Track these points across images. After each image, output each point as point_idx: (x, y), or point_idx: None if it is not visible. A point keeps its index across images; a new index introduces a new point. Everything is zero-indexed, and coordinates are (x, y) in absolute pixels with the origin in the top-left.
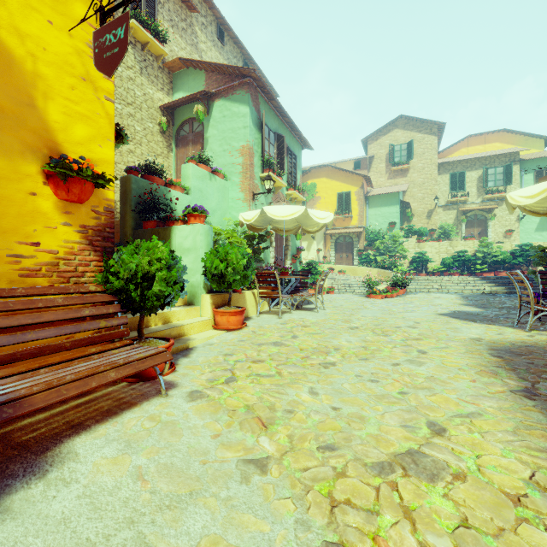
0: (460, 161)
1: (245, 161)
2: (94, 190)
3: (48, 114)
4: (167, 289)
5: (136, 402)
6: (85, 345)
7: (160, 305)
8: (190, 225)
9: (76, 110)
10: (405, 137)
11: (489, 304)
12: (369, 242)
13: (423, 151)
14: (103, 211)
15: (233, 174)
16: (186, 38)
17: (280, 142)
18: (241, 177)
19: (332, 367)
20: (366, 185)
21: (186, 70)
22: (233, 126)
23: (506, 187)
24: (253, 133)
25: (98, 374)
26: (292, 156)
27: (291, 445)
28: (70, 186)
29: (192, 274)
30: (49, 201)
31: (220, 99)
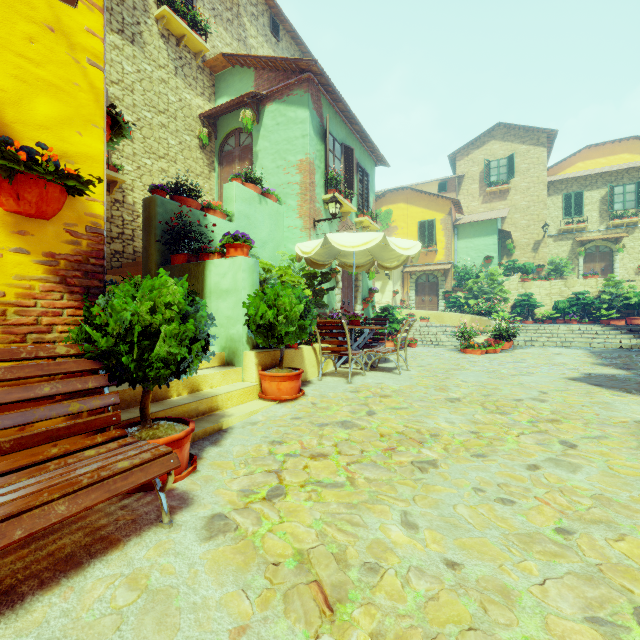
0: (576, 179)
1: (304, 180)
2: (69, 199)
3: None
4: (181, 350)
5: (119, 539)
6: (39, 444)
7: (172, 373)
8: (229, 258)
9: (37, 75)
10: (504, 150)
11: (634, 364)
12: (459, 281)
13: (528, 167)
14: (85, 232)
15: (289, 196)
16: (232, 32)
17: (348, 156)
18: (299, 199)
19: (432, 471)
20: (454, 212)
21: (232, 69)
22: (289, 136)
23: (639, 210)
24: (314, 144)
25: (31, 512)
26: (363, 175)
27: None
28: (20, 190)
29: (232, 324)
30: None
31: (273, 103)
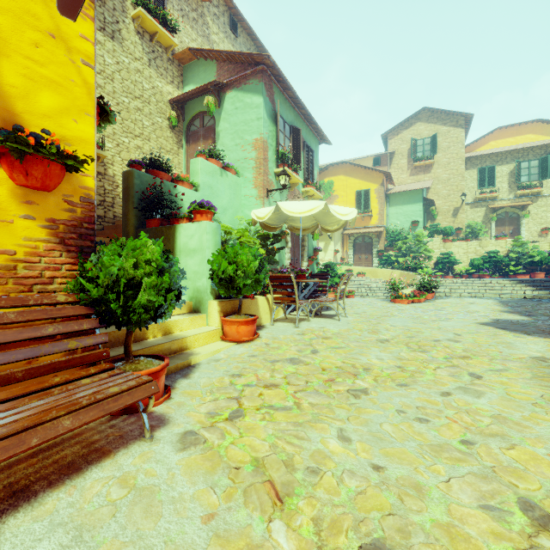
0: (489, 155)
1: (259, 156)
2: (67, 175)
3: (0, 76)
4: (158, 298)
5: (110, 450)
6: (45, 374)
7: (151, 318)
8: (195, 222)
9: (41, 74)
10: (429, 130)
11: (535, 311)
12: (390, 242)
13: (448, 145)
14: (80, 202)
15: (246, 170)
16: (197, 29)
17: (296, 135)
18: (254, 172)
19: (364, 397)
20: (386, 183)
21: (197, 61)
22: (246, 119)
23: (541, 182)
24: (267, 125)
25: (44, 425)
26: (309, 151)
27: (320, 541)
28: (29, 168)
29: (198, 278)
30: (3, 187)
31: (232, 90)
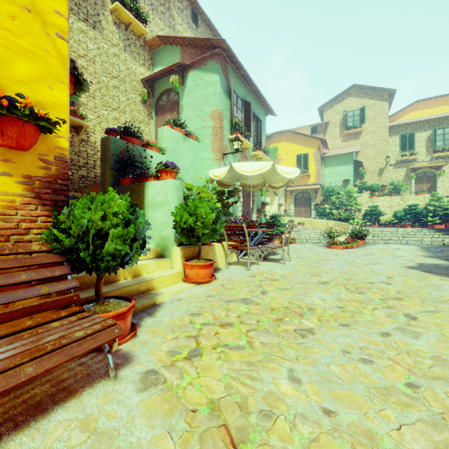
0: (409, 124)
1: (216, 125)
2: (42, 136)
3: None
4: (124, 247)
5: (76, 390)
6: (17, 318)
7: (119, 264)
8: (161, 180)
9: (18, 44)
10: (358, 103)
11: None
12: (325, 197)
13: (374, 116)
14: (54, 160)
15: (205, 137)
16: (165, 21)
17: (247, 108)
18: (212, 139)
19: (310, 337)
20: (322, 148)
21: (164, 47)
22: (205, 94)
23: None
24: (222, 99)
25: (6, 373)
26: (258, 121)
27: None
28: (4, 128)
29: (164, 228)
30: None
31: (194, 70)
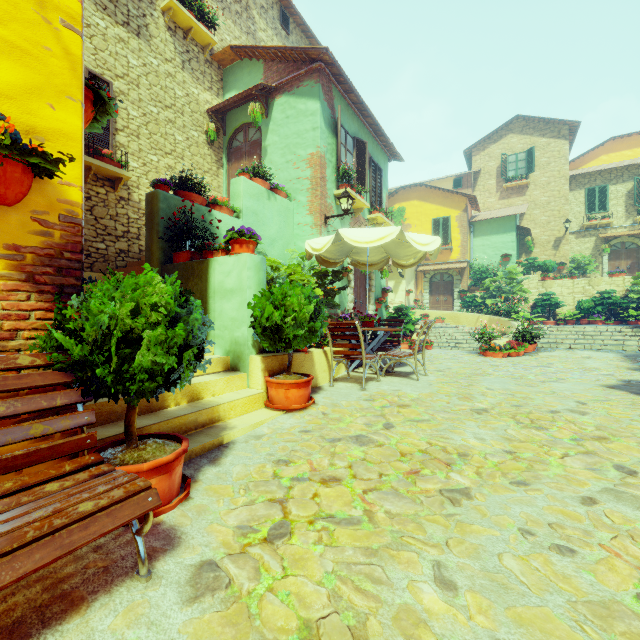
0: (600, 172)
1: (315, 174)
2: (38, 183)
3: None
4: (168, 359)
5: (83, 598)
6: None
7: (161, 385)
8: (233, 255)
9: None
10: (523, 143)
11: None
12: (475, 280)
13: (548, 161)
14: (58, 222)
15: (299, 192)
16: (241, 25)
17: (361, 149)
18: (309, 195)
19: (466, 503)
20: (470, 208)
21: (240, 62)
22: (299, 129)
23: None
24: (325, 137)
25: None
26: (376, 170)
27: None
28: None
29: (237, 326)
30: None
31: (283, 95)
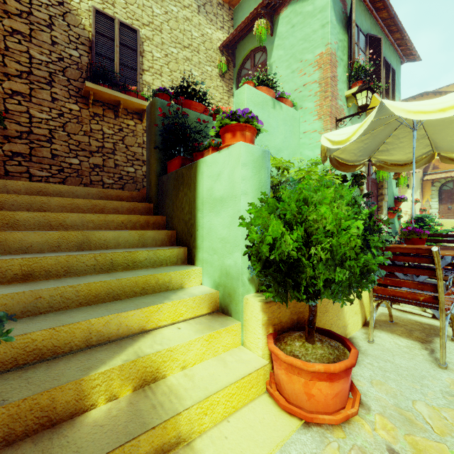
0: None
1: (324, 75)
2: None
3: None
4: None
5: None
6: None
7: None
8: (223, 149)
9: None
10: None
11: None
12: None
13: None
14: None
15: (306, 99)
16: None
17: (374, 46)
18: (317, 99)
19: None
20: None
21: None
22: (306, 33)
23: None
24: (335, 32)
25: None
26: (389, 71)
27: None
28: None
29: (227, 251)
30: None
31: (288, 6)
